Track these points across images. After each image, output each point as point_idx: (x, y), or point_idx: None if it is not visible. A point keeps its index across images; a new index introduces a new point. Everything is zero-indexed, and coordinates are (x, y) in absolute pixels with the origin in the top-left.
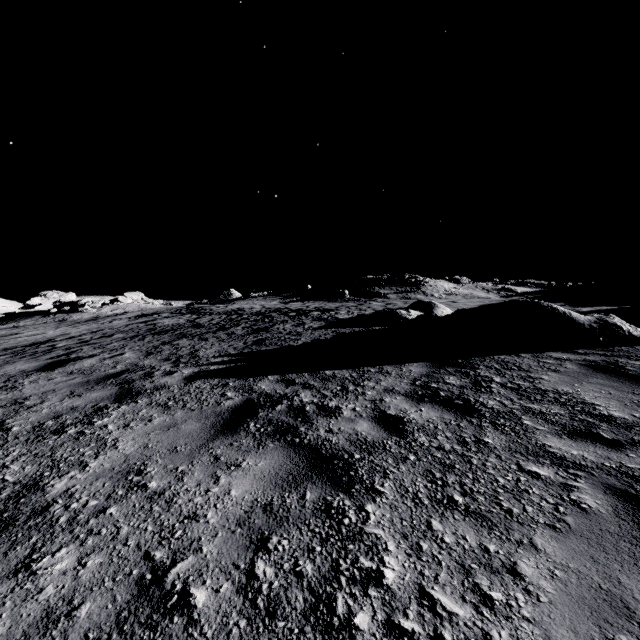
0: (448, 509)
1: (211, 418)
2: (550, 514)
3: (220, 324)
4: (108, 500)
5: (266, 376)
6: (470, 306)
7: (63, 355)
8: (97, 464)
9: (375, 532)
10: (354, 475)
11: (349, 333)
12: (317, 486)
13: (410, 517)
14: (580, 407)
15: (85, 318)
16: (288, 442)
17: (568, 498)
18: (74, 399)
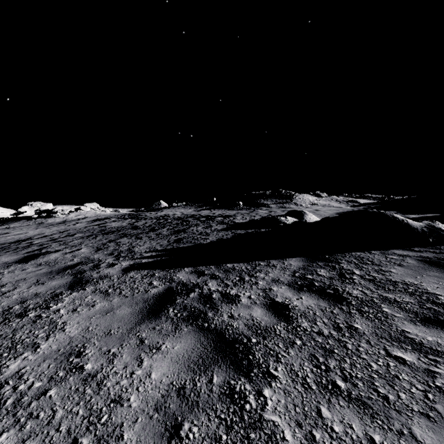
0: (333, 395)
1: (140, 304)
2: (422, 402)
3: (151, 226)
4: (50, 382)
5: (183, 268)
6: (329, 213)
7: (36, 250)
8: (46, 346)
9: (273, 419)
10: (252, 359)
11: (244, 234)
12: (222, 370)
13: (302, 403)
14: (425, 296)
15: (57, 221)
16: (199, 326)
17: (434, 385)
18: (38, 286)
